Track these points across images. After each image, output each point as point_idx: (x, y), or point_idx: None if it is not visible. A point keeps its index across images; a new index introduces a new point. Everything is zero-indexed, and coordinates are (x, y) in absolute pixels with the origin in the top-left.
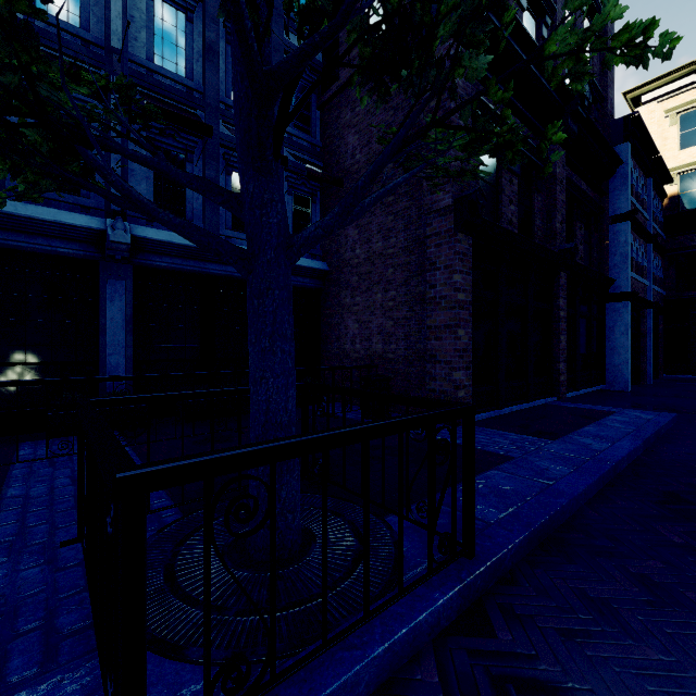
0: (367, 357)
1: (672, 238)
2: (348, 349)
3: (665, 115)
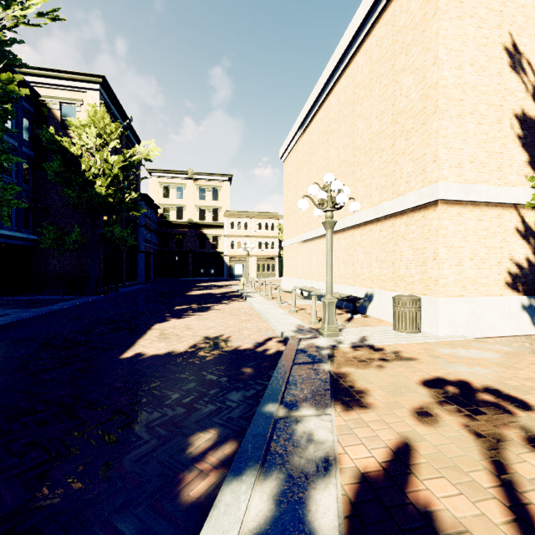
0: (63, 272)
1: (161, 229)
2: (52, 270)
3: (159, 184)
